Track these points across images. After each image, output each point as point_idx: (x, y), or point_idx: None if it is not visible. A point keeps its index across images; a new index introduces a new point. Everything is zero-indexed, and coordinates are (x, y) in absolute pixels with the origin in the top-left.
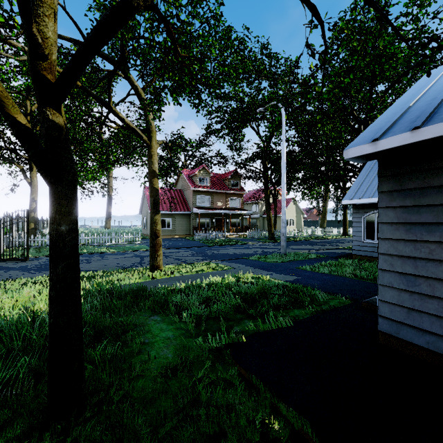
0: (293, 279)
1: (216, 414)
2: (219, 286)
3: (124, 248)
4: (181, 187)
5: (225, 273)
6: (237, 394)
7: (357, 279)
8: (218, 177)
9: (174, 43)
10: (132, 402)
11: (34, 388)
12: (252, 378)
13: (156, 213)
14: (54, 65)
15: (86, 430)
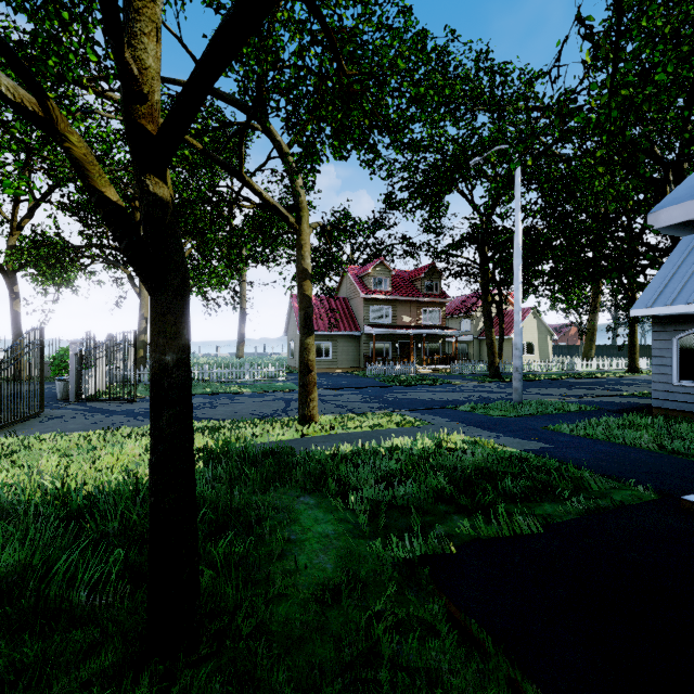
0: (537, 448)
1: (407, 685)
2: (408, 453)
3: (263, 387)
4: (345, 293)
5: (416, 431)
6: (443, 651)
7: (665, 454)
8: (404, 276)
9: (335, 55)
10: (270, 640)
11: (133, 596)
12: (470, 625)
13: (307, 334)
14: (156, 109)
15: (201, 677)
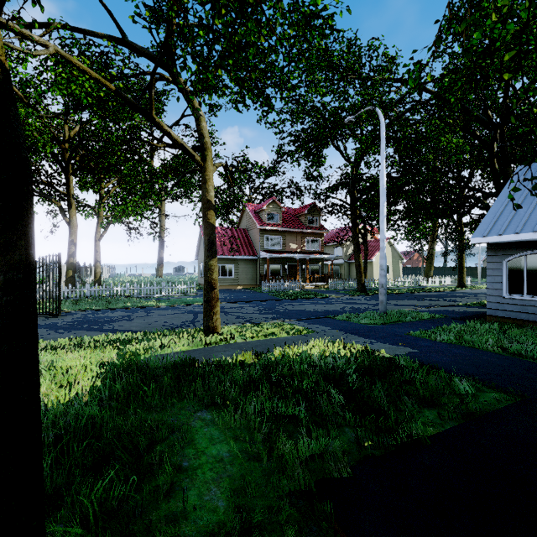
0: (406, 353)
1: None
2: (299, 361)
3: (176, 302)
4: (245, 225)
5: (304, 339)
6: None
7: (509, 356)
8: (291, 213)
9: None
10: None
11: None
12: None
13: (211, 257)
14: None
15: None
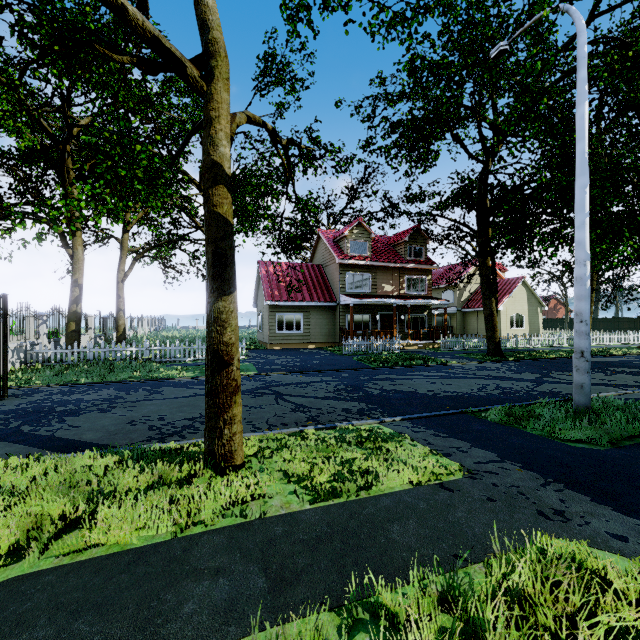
0: None
1: None
2: None
3: None
4: (319, 261)
5: (449, 507)
6: None
7: None
8: (384, 241)
9: None
10: None
11: None
12: None
13: (220, 292)
14: None
15: None
